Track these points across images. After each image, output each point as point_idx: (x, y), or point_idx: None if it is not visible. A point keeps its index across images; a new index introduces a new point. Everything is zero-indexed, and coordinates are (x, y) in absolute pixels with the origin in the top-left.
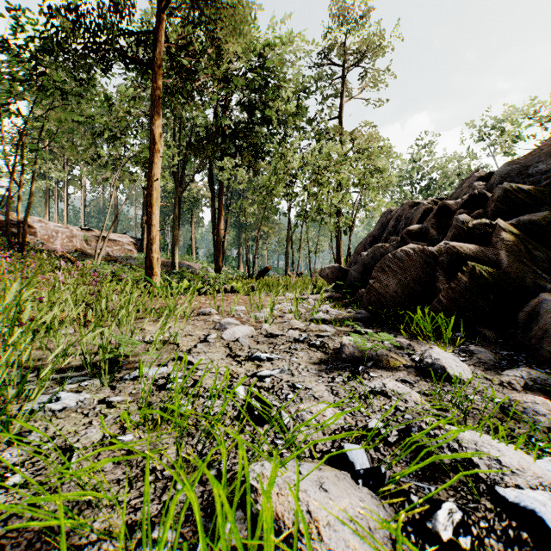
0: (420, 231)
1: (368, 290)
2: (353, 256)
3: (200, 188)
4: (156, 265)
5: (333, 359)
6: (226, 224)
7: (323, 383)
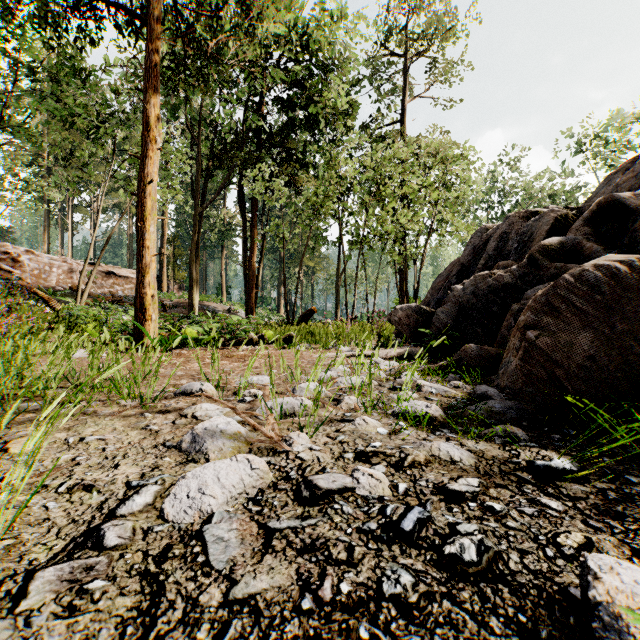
0: (561, 247)
1: (526, 353)
2: (430, 294)
3: (231, 214)
4: (150, 305)
5: None
6: (261, 255)
7: None
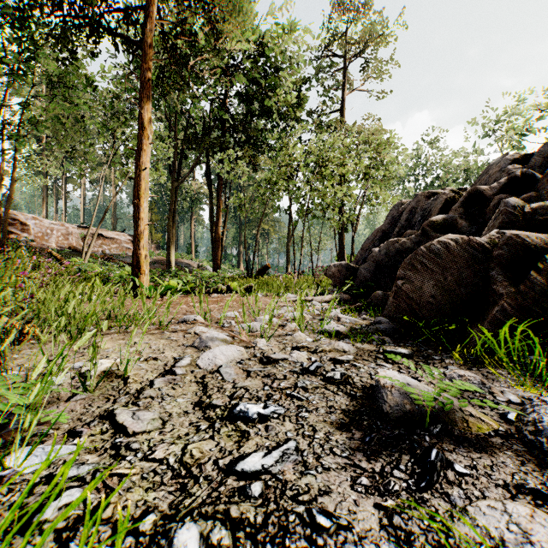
0: (445, 222)
1: (396, 294)
2: (359, 254)
3: (199, 185)
4: (144, 263)
5: (368, 413)
6: (225, 221)
7: (368, 496)
